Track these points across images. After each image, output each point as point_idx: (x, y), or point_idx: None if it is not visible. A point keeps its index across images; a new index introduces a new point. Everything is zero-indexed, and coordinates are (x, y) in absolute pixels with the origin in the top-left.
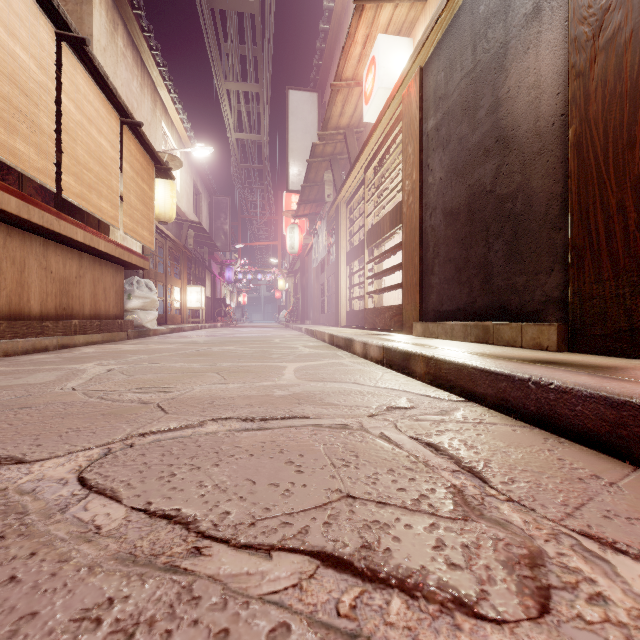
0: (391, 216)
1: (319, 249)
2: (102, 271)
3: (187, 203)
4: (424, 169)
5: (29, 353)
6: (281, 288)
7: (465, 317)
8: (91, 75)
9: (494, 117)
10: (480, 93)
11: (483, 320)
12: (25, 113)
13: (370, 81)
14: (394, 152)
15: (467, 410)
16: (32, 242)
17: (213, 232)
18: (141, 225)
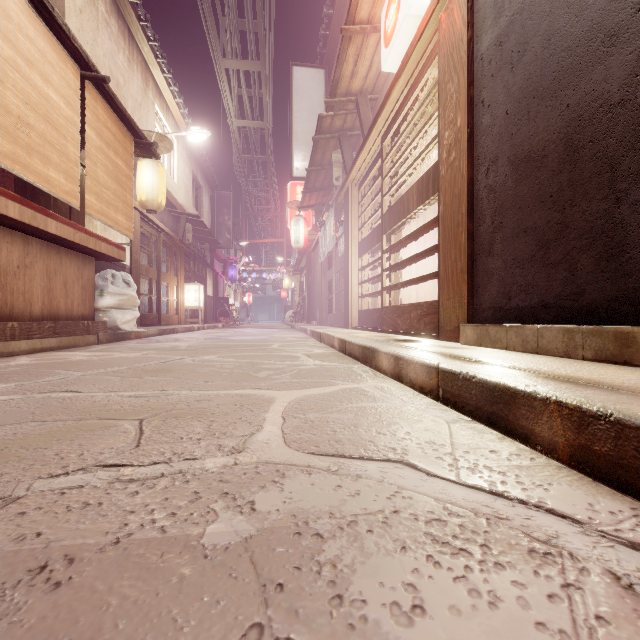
0: (419, 187)
1: (326, 241)
2: (61, 261)
3: (185, 196)
4: (475, 109)
5: None
6: (287, 287)
7: (559, 317)
8: (30, 2)
9: None
10: None
11: (602, 322)
12: None
13: (392, 13)
14: (424, 103)
15: None
16: None
17: (215, 228)
18: (114, 207)
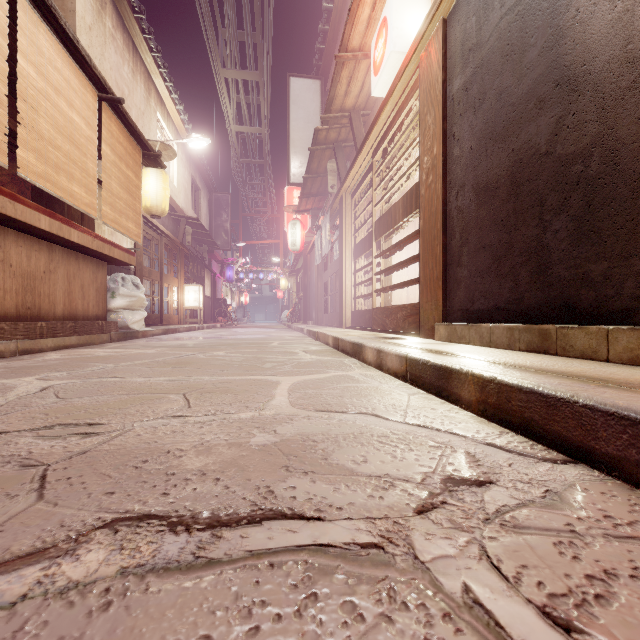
0: (404, 202)
1: (322, 245)
2: (79, 266)
3: (185, 199)
4: (448, 140)
5: None
6: (283, 287)
7: (507, 318)
8: (58, 38)
9: (553, 54)
10: (530, 29)
11: (535, 322)
12: None
13: (380, 47)
14: (408, 128)
15: (594, 490)
16: None
17: (213, 230)
18: (125, 216)
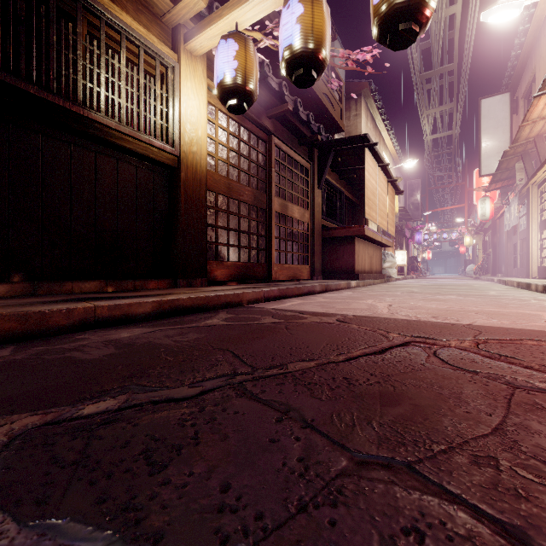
0: None
1: (511, 218)
2: (377, 251)
3: None
4: None
5: (368, 285)
6: (467, 244)
7: None
8: (383, 171)
9: None
10: None
11: None
12: (374, 202)
13: None
14: None
15: None
16: (366, 244)
17: (407, 207)
18: (391, 226)
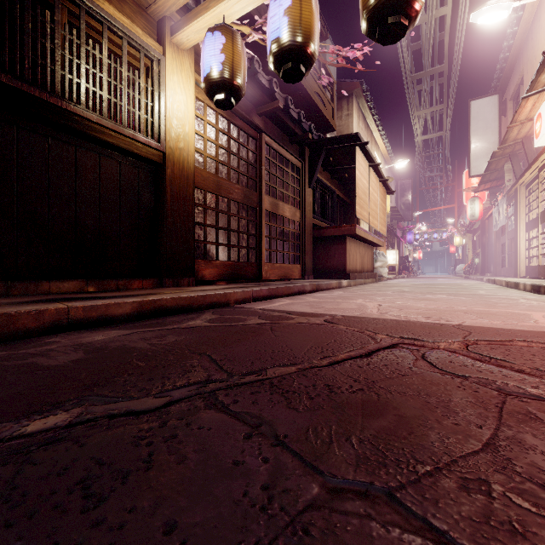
0: None
1: (499, 218)
2: (368, 250)
3: None
4: None
5: (360, 285)
6: (457, 244)
7: None
8: (374, 171)
9: None
10: None
11: None
12: (365, 201)
13: (538, 126)
14: None
15: None
16: (357, 243)
17: (398, 207)
18: (383, 225)
